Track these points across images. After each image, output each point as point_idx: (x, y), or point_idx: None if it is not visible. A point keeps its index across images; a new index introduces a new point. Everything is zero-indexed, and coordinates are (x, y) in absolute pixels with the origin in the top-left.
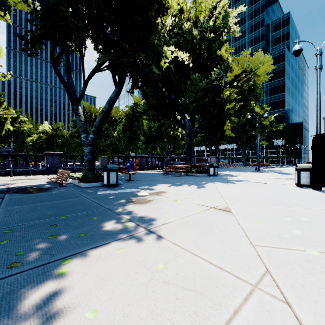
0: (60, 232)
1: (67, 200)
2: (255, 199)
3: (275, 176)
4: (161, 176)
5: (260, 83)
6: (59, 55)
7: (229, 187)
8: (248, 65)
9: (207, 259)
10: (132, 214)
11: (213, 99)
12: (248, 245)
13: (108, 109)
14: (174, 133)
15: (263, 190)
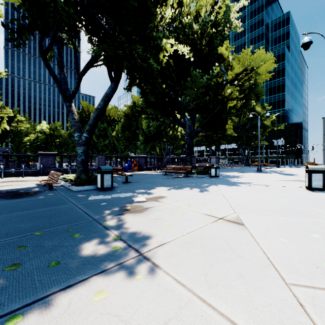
0: (25, 259)
1: (52, 208)
2: (267, 207)
3: (279, 177)
4: (160, 178)
5: (261, 82)
6: (48, 46)
7: (234, 190)
8: (249, 64)
9: (227, 313)
10: (124, 228)
11: (214, 96)
12: (279, 283)
13: (103, 106)
14: (173, 133)
15: (272, 195)
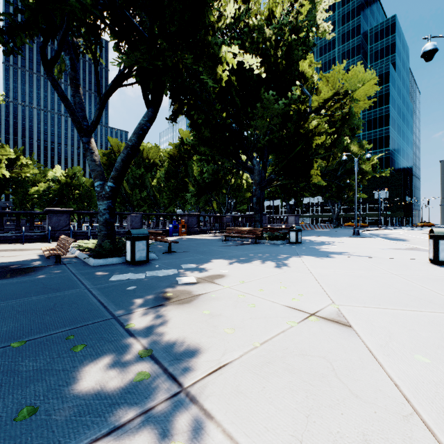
0: None
1: (51, 295)
2: (381, 293)
3: (387, 244)
4: (217, 245)
5: (358, 111)
6: (55, 54)
7: (325, 265)
8: (341, 85)
9: None
10: (159, 333)
11: (294, 130)
12: None
13: (136, 142)
14: (236, 181)
15: (383, 272)
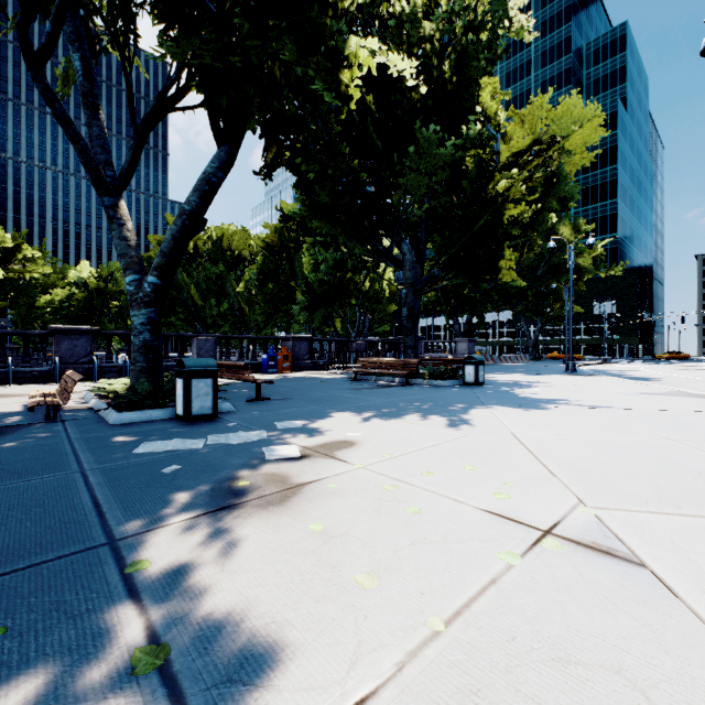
0: None
1: (1, 486)
2: (669, 480)
3: (629, 386)
4: (342, 388)
5: (572, 170)
6: (46, 40)
7: (538, 422)
8: (544, 128)
9: None
10: (200, 587)
11: (472, 193)
12: None
13: (199, 206)
14: (373, 286)
15: (650, 435)
